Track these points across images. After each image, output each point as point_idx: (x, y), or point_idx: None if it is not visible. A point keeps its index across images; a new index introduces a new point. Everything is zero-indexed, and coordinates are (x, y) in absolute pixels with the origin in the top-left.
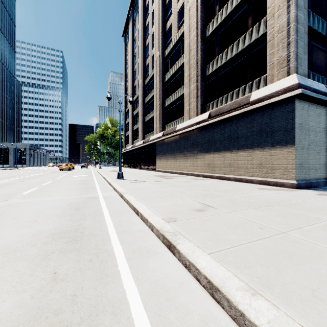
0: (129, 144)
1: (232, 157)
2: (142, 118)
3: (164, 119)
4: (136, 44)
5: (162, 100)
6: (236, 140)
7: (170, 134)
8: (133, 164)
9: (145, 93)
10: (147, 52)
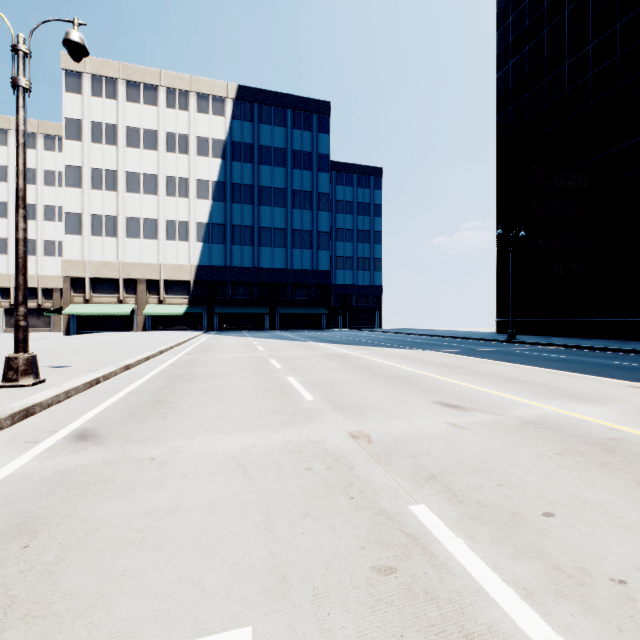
0: None
1: None
2: None
3: None
4: None
5: None
6: None
7: None
8: None
9: None
10: None
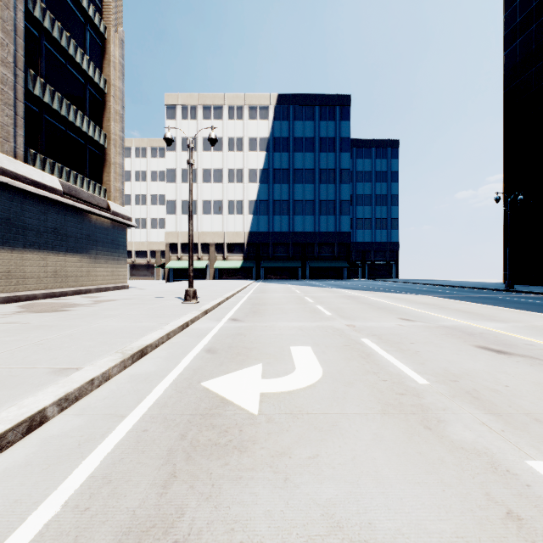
0: None
1: (92, 263)
2: None
3: None
4: None
5: None
6: (95, 244)
7: None
8: None
9: None
10: None
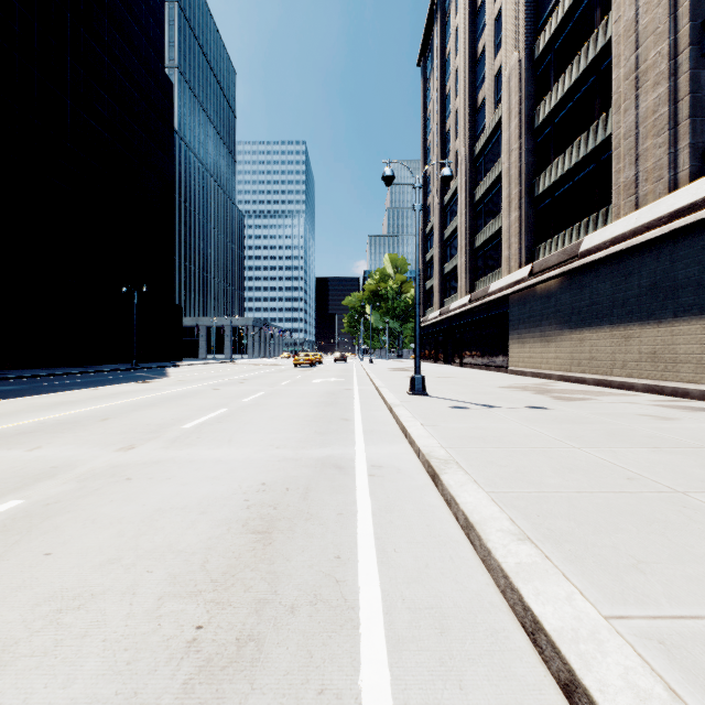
0: (432, 307)
1: None
2: (468, 240)
3: (534, 230)
4: (450, 67)
5: (528, 180)
6: None
7: (557, 268)
8: (443, 354)
9: (474, 178)
10: (480, 73)
